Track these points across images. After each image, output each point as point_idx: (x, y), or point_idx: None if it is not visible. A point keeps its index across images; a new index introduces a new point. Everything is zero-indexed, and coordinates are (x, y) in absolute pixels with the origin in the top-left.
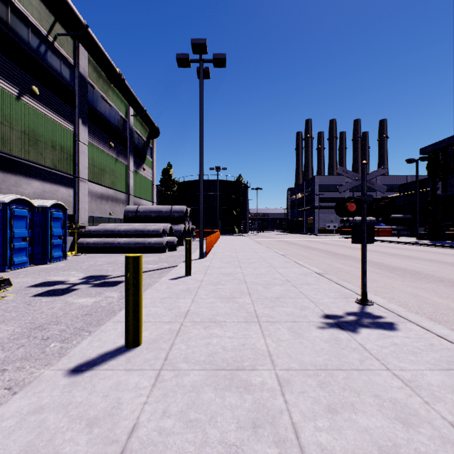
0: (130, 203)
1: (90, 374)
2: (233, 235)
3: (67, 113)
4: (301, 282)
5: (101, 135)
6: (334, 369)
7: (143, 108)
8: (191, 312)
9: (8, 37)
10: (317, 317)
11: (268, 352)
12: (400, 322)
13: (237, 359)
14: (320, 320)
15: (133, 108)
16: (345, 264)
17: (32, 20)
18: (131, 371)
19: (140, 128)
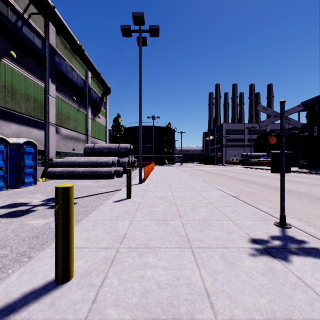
0: (88, 142)
1: None
2: (164, 166)
3: (39, 74)
4: (222, 204)
5: (66, 91)
6: (284, 318)
7: (98, 72)
8: (128, 236)
9: None
10: (245, 242)
11: (205, 291)
12: None
13: (173, 301)
14: (249, 245)
15: (90, 72)
16: (251, 188)
17: (10, 1)
18: None
19: (96, 87)
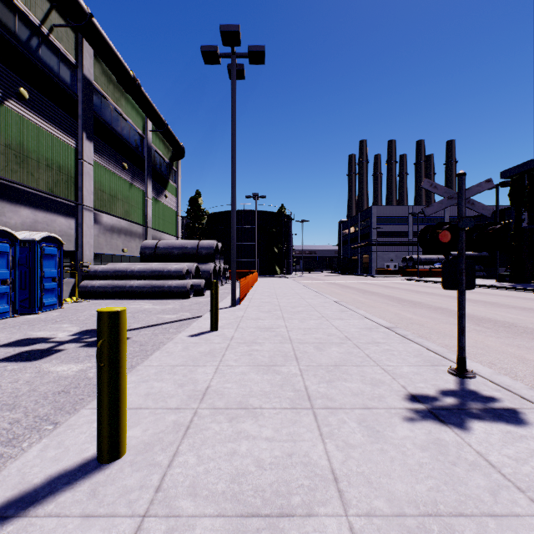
0: (148, 238)
1: (15, 528)
2: (273, 277)
3: (67, 125)
4: (366, 340)
5: (111, 154)
6: (451, 513)
7: (164, 121)
8: (212, 390)
9: None
10: (399, 399)
11: (332, 473)
12: (526, 408)
13: (281, 488)
14: (405, 404)
15: (151, 121)
16: (417, 314)
17: (19, 5)
18: (92, 519)
19: (161, 146)
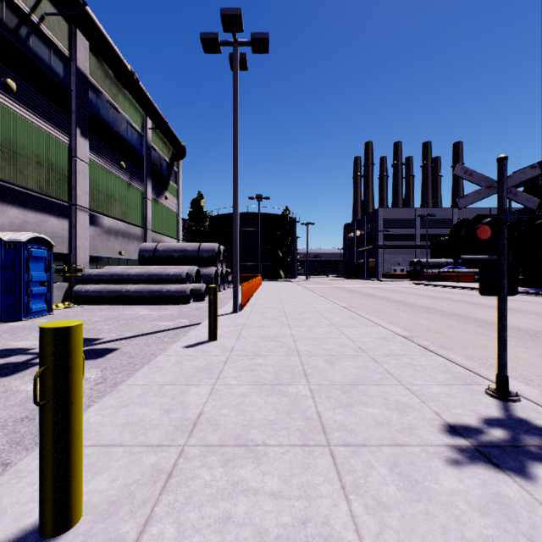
0: (147, 241)
1: None
2: (278, 281)
3: (60, 120)
4: (383, 352)
5: (107, 152)
6: None
7: (164, 119)
8: (205, 418)
9: None
10: (435, 431)
11: None
12: None
13: None
14: (444, 439)
15: (150, 118)
16: (432, 321)
17: None
18: None
19: (161, 145)
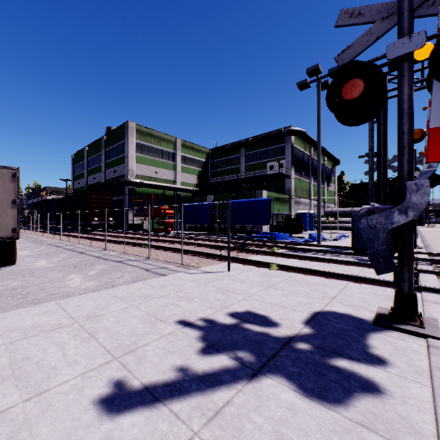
0: (325, 207)
1: None
2: None
3: (307, 175)
4: None
5: (315, 178)
6: None
7: (333, 156)
8: None
9: (298, 161)
10: None
11: None
12: None
13: None
14: None
15: (327, 158)
16: None
17: (301, 150)
18: None
19: (328, 163)
